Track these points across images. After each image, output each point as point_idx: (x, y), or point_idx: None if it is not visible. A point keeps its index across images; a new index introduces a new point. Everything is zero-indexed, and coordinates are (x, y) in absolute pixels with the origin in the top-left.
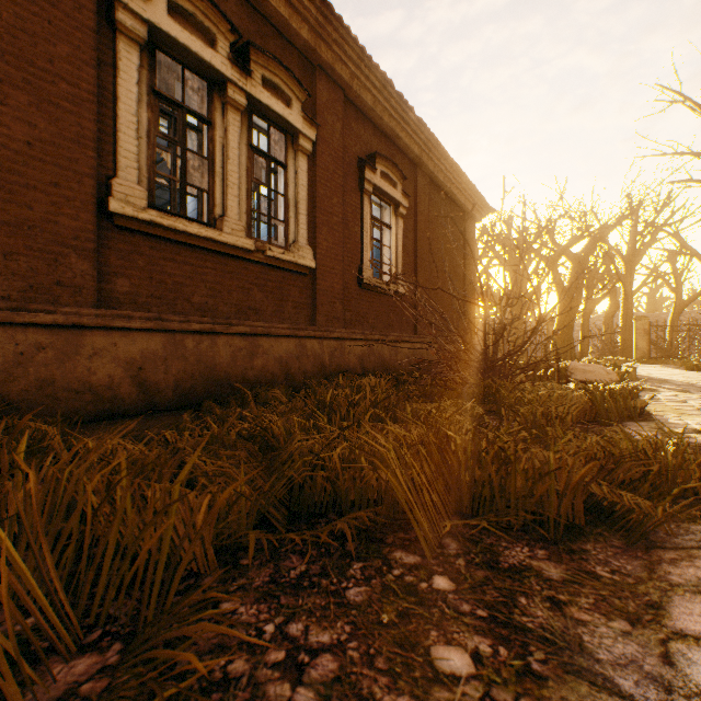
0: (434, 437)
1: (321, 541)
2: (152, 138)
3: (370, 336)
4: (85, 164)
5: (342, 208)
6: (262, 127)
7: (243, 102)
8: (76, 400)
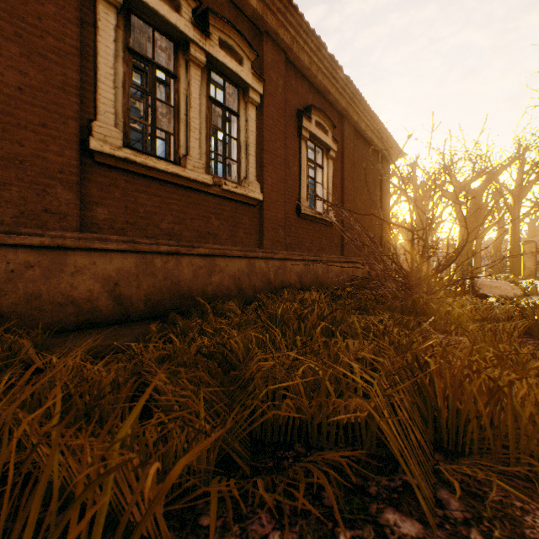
0: (399, 358)
1: (300, 507)
2: (127, 88)
3: (307, 257)
4: (69, 108)
5: (284, 151)
6: (218, 83)
7: (203, 59)
8: (59, 311)
